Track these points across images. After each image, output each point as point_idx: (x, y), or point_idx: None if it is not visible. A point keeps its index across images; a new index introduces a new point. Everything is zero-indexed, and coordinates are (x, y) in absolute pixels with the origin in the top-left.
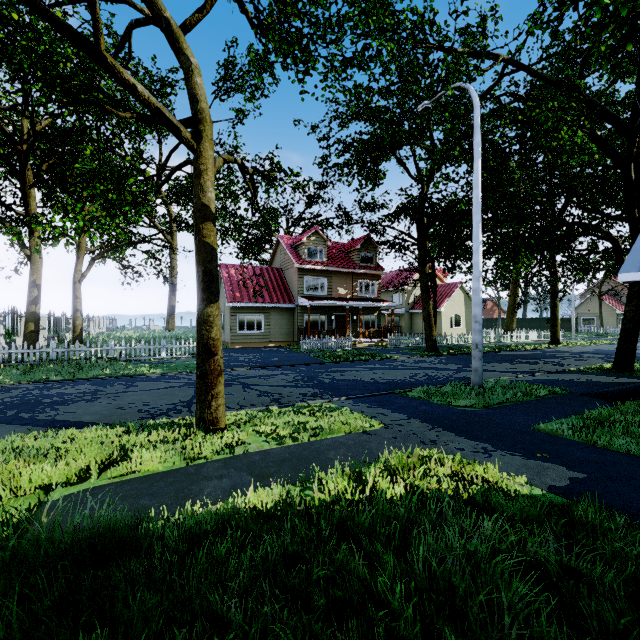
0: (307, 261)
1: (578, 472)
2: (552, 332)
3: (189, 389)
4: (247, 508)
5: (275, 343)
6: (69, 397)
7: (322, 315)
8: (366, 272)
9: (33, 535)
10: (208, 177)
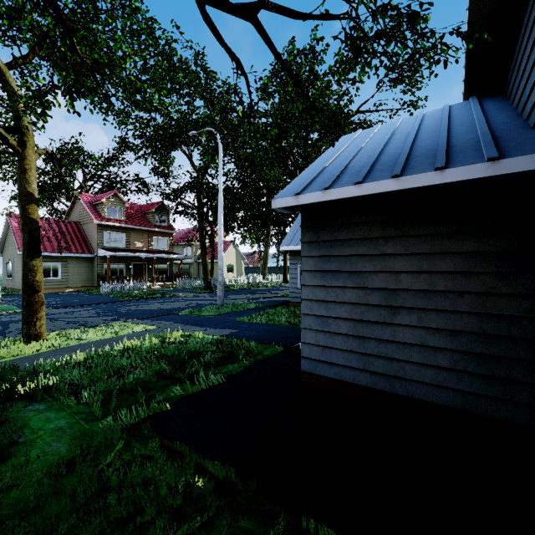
0: (107, 218)
1: (237, 330)
2: (284, 275)
3: None
4: (77, 359)
5: (74, 288)
6: None
7: (121, 264)
8: (160, 230)
9: None
10: (32, 174)
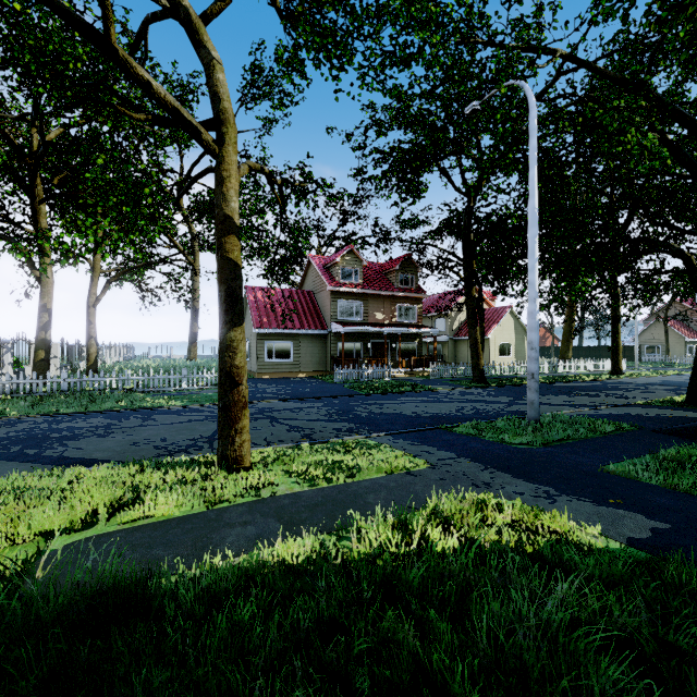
0: (341, 283)
1: (660, 522)
2: (613, 361)
3: (211, 423)
4: (275, 561)
5: (306, 373)
6: (80, 431)
7: (357, 342)
8: (406, 295)
9: (25, 593)
10: (231, 185)
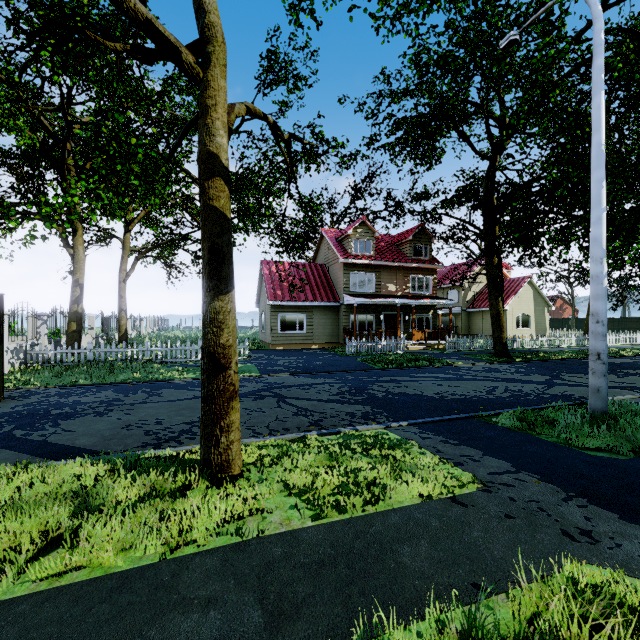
0: (353, 255)
1: None
2: None
3: None
4: None
5: (318, 345)
6: (81, 408)
7: (370, 314)
8: (419, 266)
9: None
10: (217, 115)
